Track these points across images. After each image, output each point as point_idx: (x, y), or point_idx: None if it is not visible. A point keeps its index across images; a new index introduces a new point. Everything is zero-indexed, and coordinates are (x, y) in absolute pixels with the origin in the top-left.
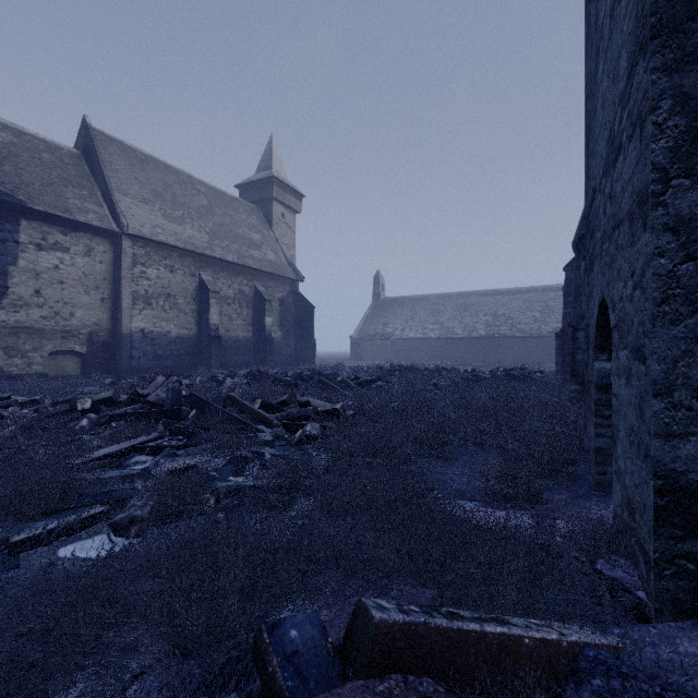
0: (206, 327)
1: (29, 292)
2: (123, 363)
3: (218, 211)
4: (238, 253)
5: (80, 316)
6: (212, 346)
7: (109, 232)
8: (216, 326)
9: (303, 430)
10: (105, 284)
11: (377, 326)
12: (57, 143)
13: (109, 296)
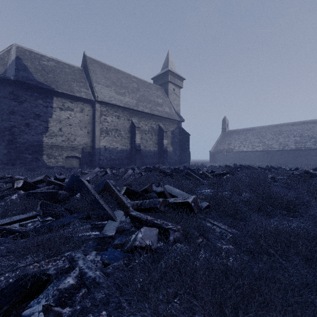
0: (134, 145)
1: (57, 129)
2: (96, 162)
3: (142, 89)
4: (150, 108)
5: (78, 140)
6: (136, 154)
7: (91, 101)
8: (139, 144)
9: (136, 235)
10: (89, 125)
11: (224, 145)
12: (73, 65)
13: (91, 130)
